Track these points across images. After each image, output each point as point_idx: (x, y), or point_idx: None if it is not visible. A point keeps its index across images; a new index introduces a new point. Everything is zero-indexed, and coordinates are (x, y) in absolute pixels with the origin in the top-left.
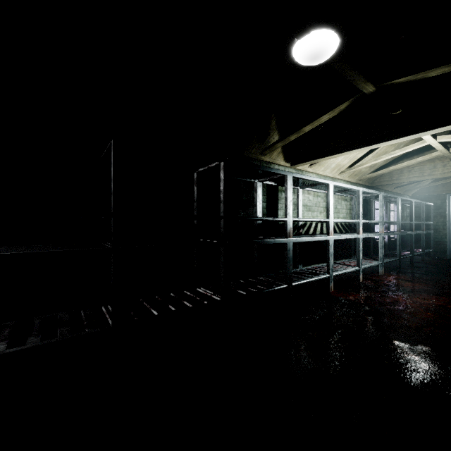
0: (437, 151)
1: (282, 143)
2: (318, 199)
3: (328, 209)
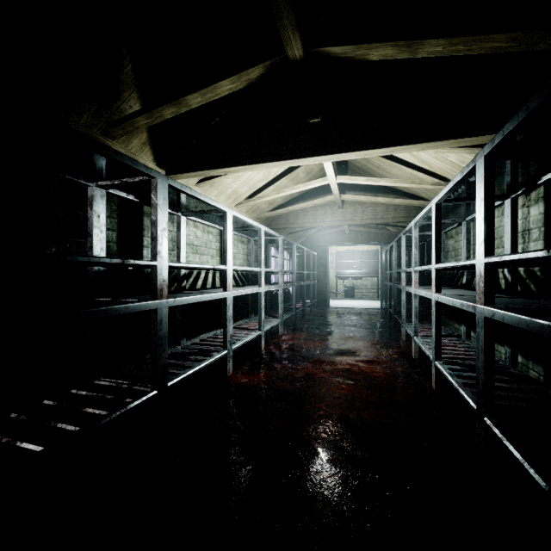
0: (331, 196)
1: (147, 119)
2: (209, 236)
3: (225, 251)
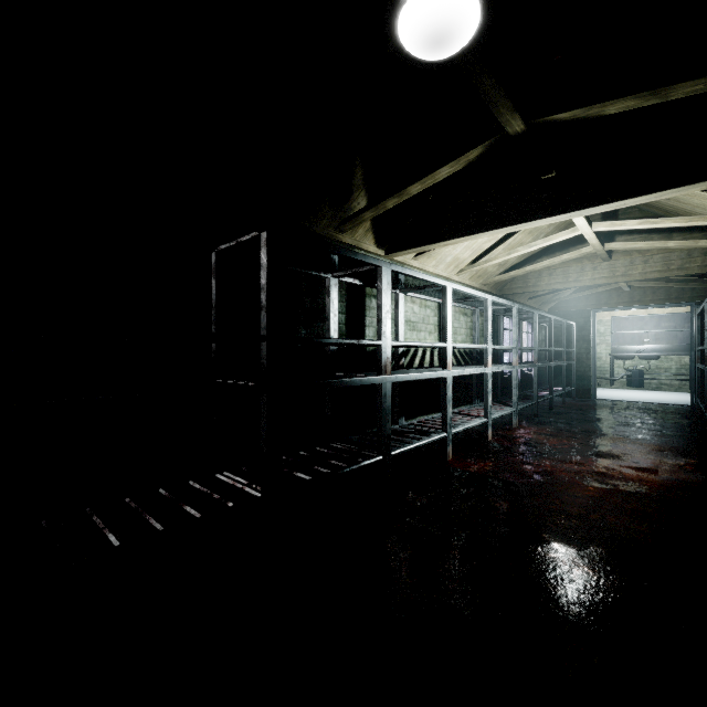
0: (588, 247)
1: (373, 212)
2: (426, 311)
3: (444, 327)
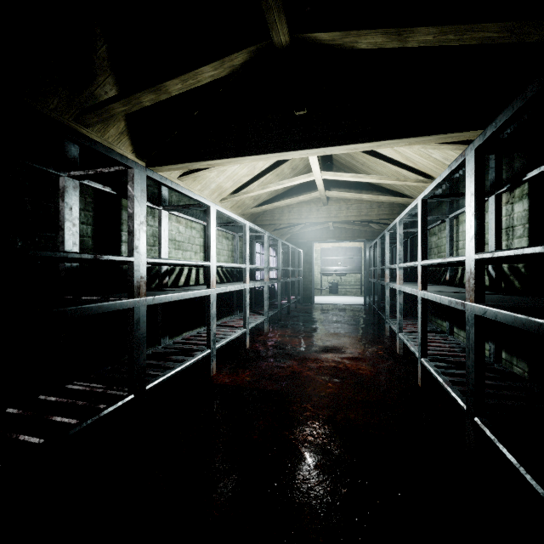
0: (316, 192)
1: (124, 106)
2: (192, 232)
3: (208, 246)
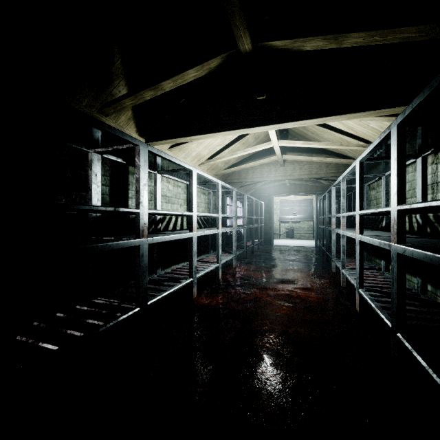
0: (274, 156)
1: (132, 100)
2: (178, 189)
3: (190, 201)
